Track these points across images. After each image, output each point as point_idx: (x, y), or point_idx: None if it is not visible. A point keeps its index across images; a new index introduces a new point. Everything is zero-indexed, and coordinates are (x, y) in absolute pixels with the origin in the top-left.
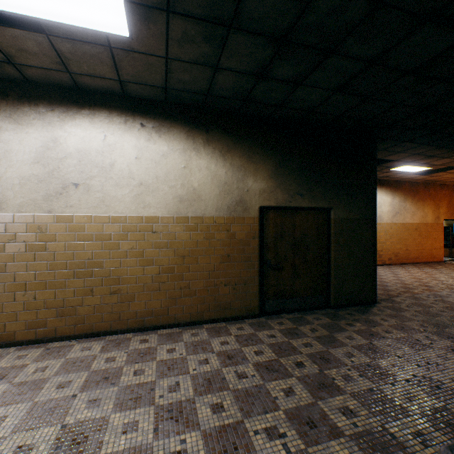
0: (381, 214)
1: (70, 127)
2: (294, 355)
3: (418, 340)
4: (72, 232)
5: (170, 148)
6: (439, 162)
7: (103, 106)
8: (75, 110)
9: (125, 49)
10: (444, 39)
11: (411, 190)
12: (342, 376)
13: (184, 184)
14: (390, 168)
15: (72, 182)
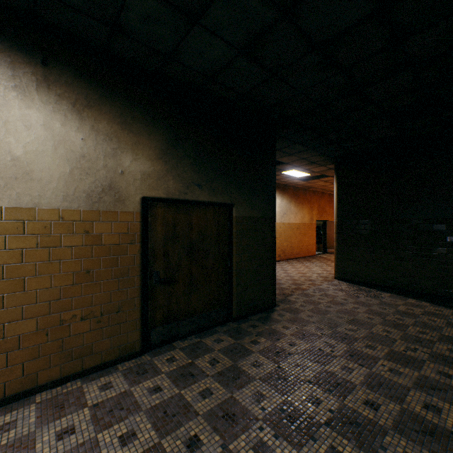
0: None
1: None
2: (187, 422)
3: (320, 350)
4: None
5: None
6: (317, 170)
7: None
8: None
9: None
10: (359, 4)
11: (294, 194)
12: (255, 447)
13: None
14: (281, 171)
15: None
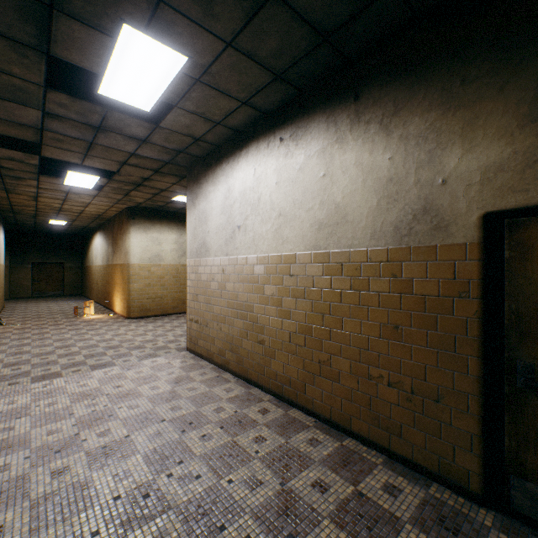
0: None
1: (236, 173)
2: None
3: None
4: (237, 273)
5: (307, 155)
6: None
7: (253, 139)
8: (238, 155)
9: (203, 72)
10: None
11: None
12: None
13: (323, 201)
14: None
15: (237, 226)
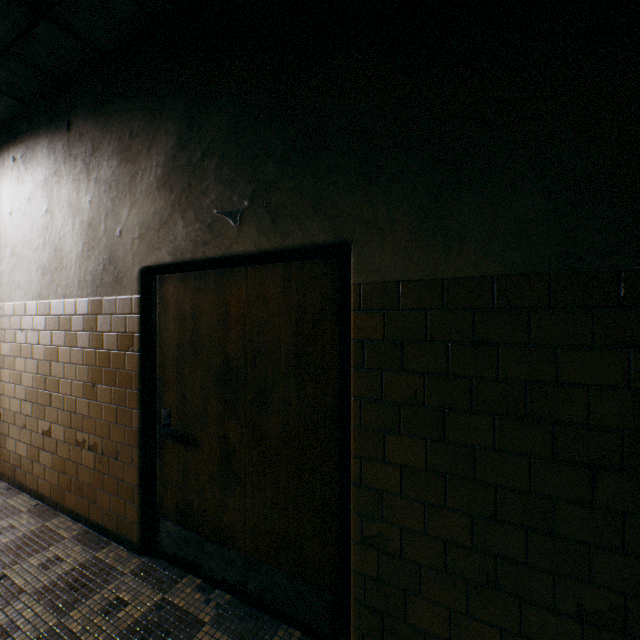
0: None
1: None
2: None
3: None
4: None
5: (35, 183)
6: None
7: None
8: None
9: None
10: None
11: None
12: None
13: (47, 241)
14: None
15: None
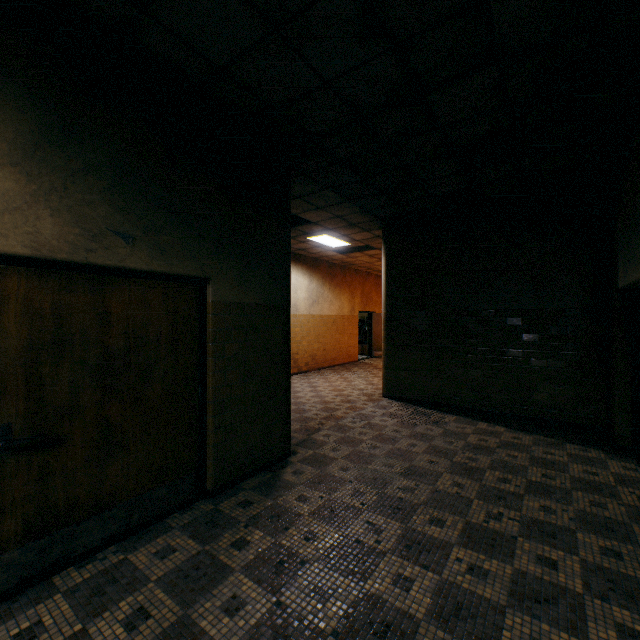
0: (298, 302)
1: None
2: None
3: (359, 542)
4: None
5: None
6: (360, 237)
7: None
8: None
9: None
10: None
11: (329, 273)
12: None
13: None
14: (308, 236)
15: None
